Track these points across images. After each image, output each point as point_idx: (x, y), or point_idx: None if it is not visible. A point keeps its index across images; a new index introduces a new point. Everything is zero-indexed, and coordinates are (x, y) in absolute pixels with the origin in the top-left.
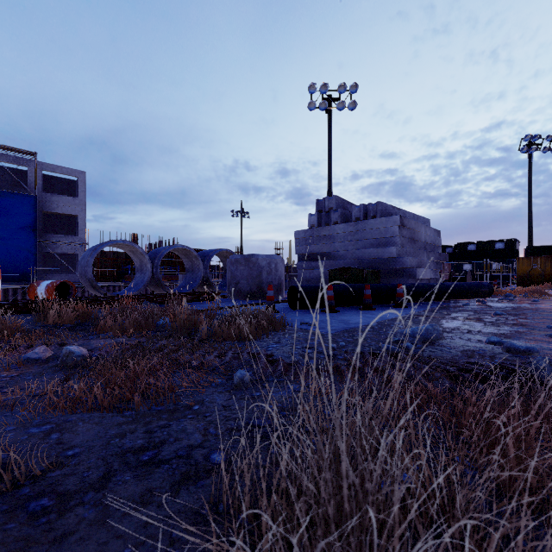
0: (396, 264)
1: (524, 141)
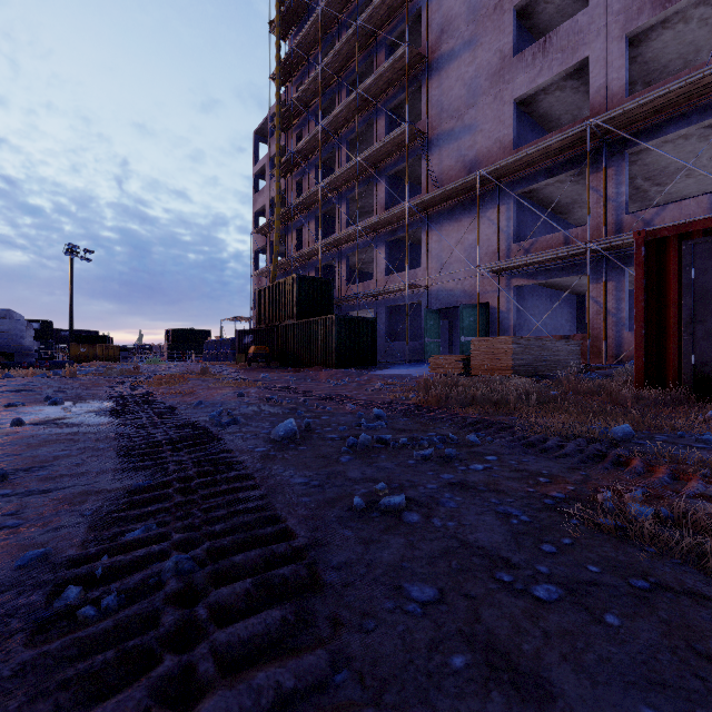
0: (24, 350)
1: (69, 247)
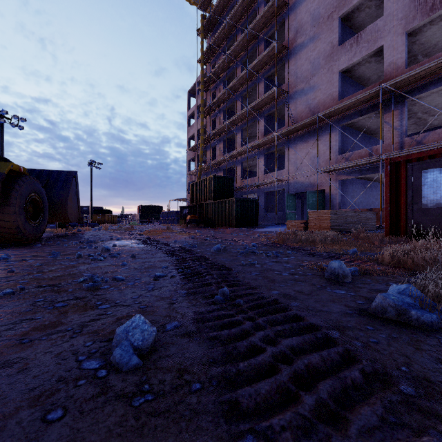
0: None
1: (90, 161)
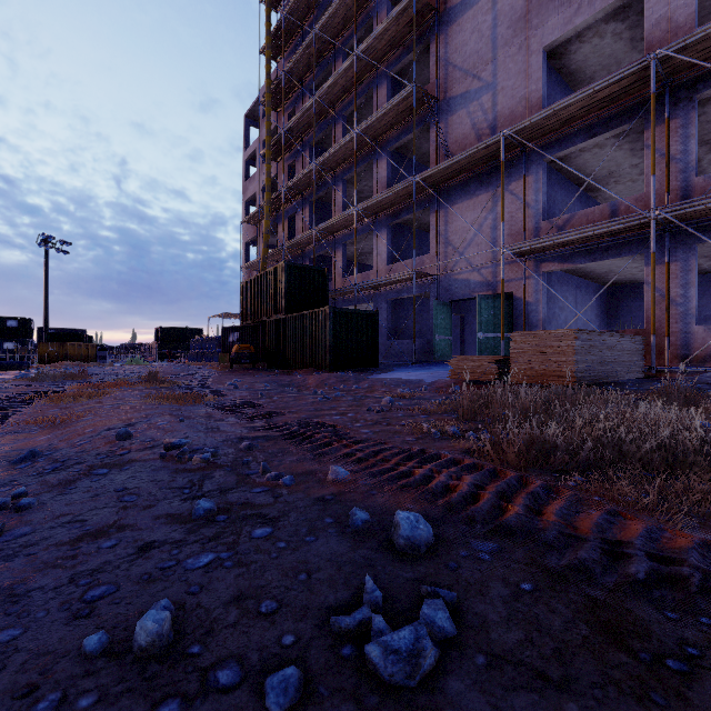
0: None
1: (42, 237)
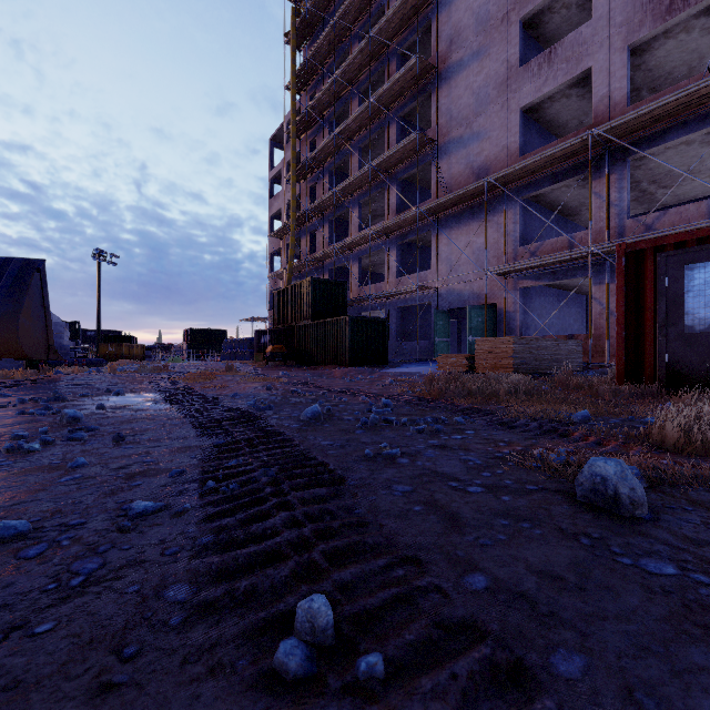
0: (63, 349)
1: (97, 252)
